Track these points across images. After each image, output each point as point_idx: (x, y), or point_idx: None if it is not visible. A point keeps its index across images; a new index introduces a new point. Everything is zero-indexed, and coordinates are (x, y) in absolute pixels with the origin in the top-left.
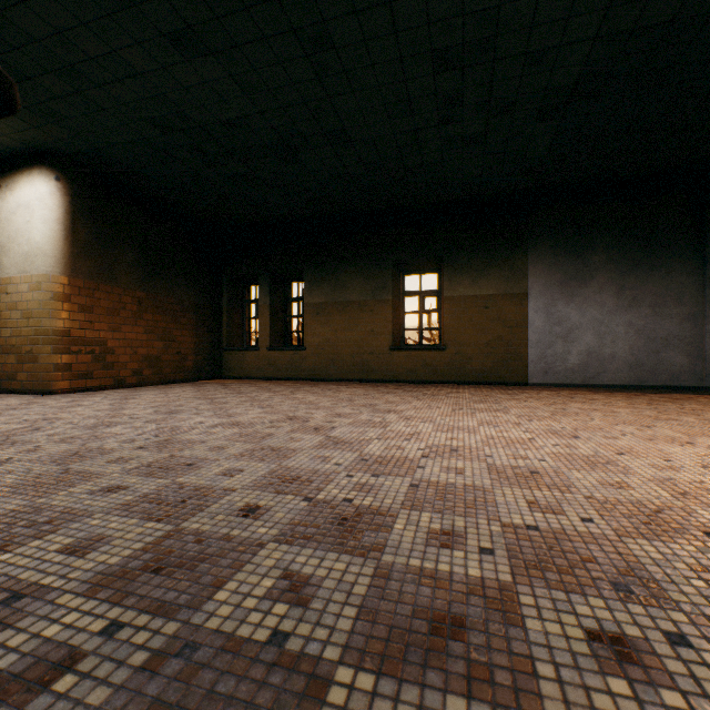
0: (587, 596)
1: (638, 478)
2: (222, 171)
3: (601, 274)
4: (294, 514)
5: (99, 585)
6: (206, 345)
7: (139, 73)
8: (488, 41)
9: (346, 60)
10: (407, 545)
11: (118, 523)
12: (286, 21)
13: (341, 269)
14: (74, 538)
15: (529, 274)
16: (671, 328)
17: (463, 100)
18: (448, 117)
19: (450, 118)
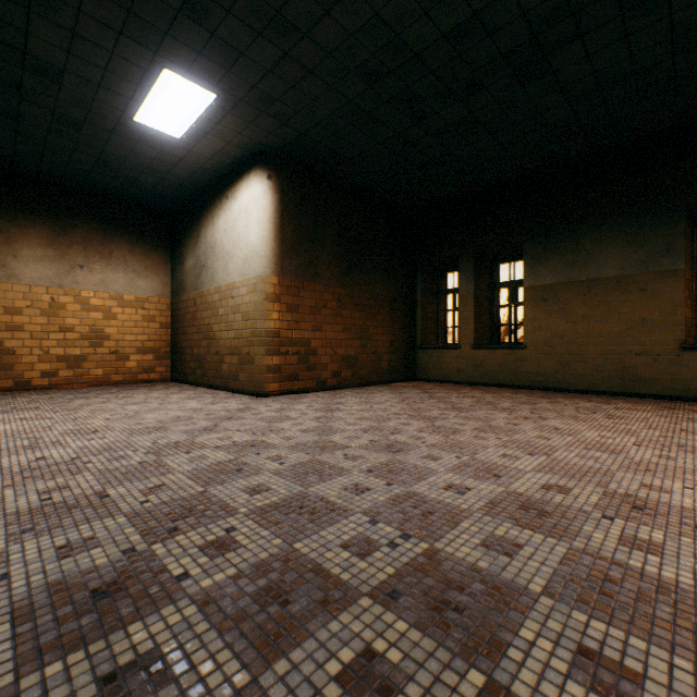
0: None
1: None
2: (431, 125)
3: None
4: None
5: None
6: (400, 343)
7: None
8: None
9: None
10: None
11: None
12: None
13: (582, 234)
14: None
15: None
16: None
17: None
18: None
19: None
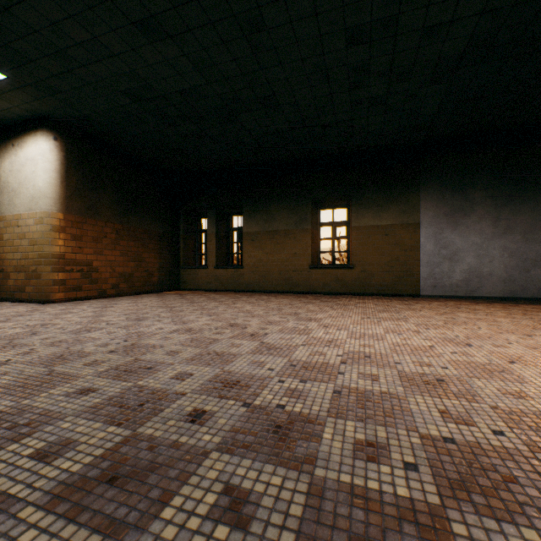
0: (518, 525)
1: (534, 387)
2: (179, 130)
3: (480, 207)
4: (234, 420)
5: (59, 496)
6: (168, 264)
7: (114, 55)
8: (392, 19)
9: (276, 39)
10: (336, 457)
11: (84, 426)
12: (228, 8)
13: (271, 205)
14: (46, 442)
15: (421, 208)
16: (539, 251)
17: (369, 69)
18: (357, 83)
19: (359, 83)
